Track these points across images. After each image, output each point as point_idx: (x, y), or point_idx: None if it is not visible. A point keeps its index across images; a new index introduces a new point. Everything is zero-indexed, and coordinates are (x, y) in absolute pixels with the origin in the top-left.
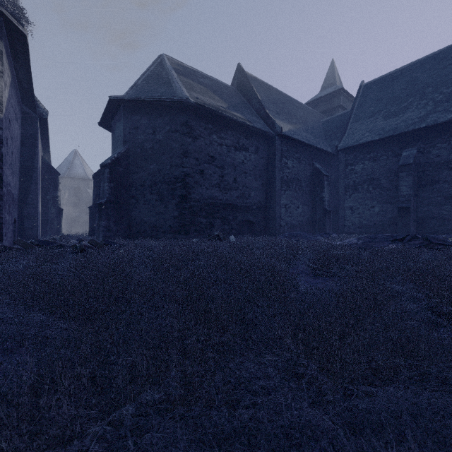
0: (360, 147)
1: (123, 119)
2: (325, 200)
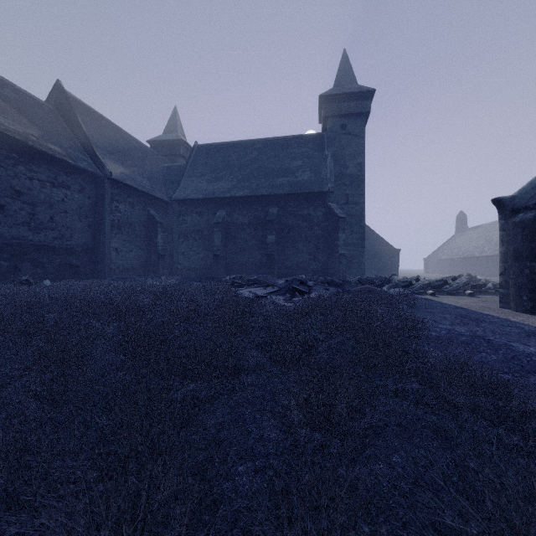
0: (190, 201)
1: None
2: (159, 246)
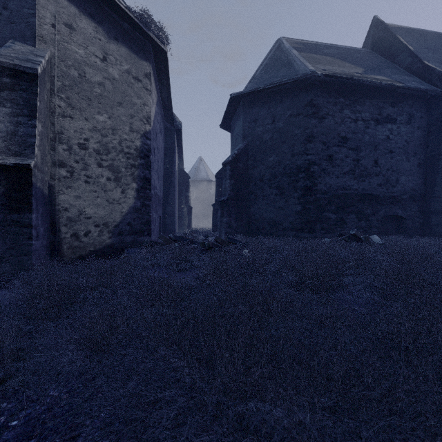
0: None
1: (243, 114)
2: None
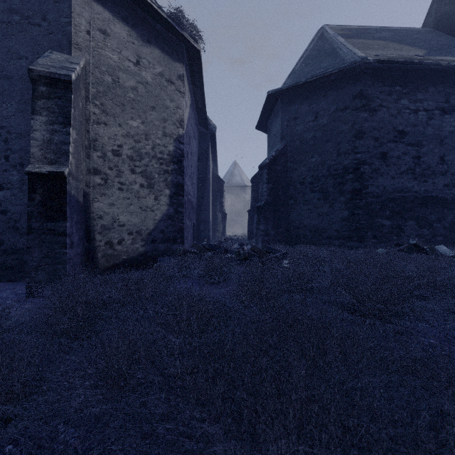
0: None
1: (281, 112)
2: None
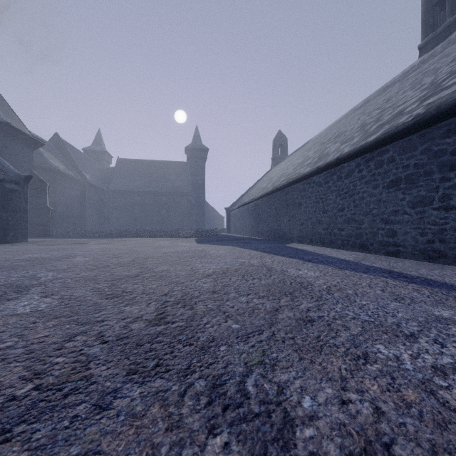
0: (120, 191)
1: None
2: (106, 214)
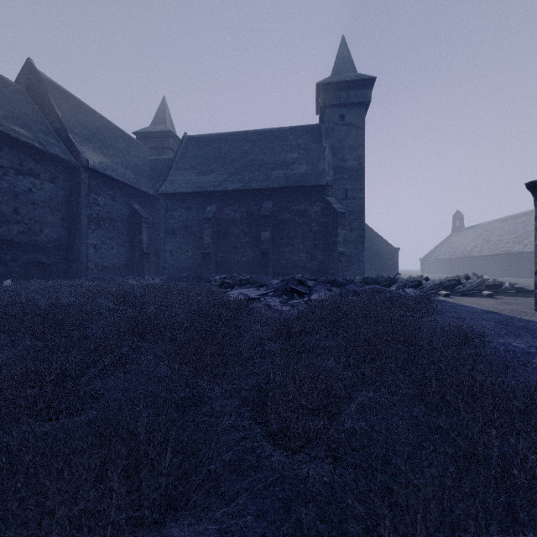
0: (178, 195)
1: None
2: (144, 243)
